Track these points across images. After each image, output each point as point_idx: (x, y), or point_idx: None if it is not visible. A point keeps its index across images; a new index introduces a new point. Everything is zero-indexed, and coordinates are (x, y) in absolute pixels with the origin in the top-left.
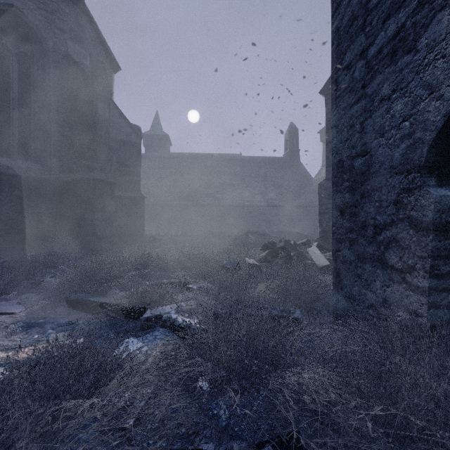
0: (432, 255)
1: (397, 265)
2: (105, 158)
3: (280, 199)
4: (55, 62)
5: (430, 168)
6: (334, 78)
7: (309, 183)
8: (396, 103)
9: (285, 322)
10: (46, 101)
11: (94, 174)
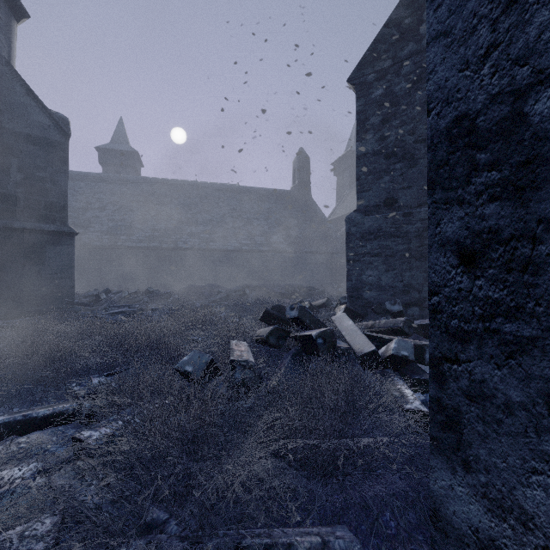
0: None
1: None
2: None
3: (287, 243)
4: None
5: None
6: None
7: (322, 224)
8: None
9: None
10: None
11: None
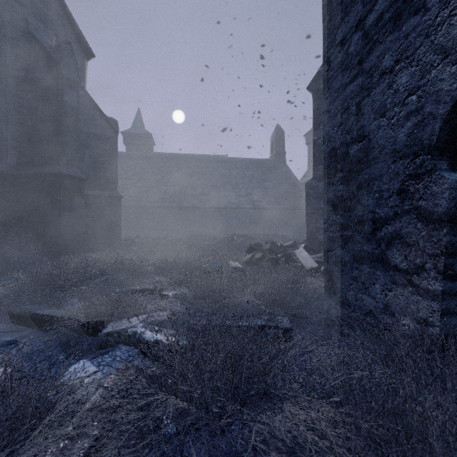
0: (446, 252)
1: (402, 265)
2: (72, 151)
3: (266, 201)
4: (13, 39)
5: (442, 149)
6: (326, 57)
7: (294, 186)
8: (400, 75)
9: (272, 333)
10: (1, 83)
11: (59, 168)
